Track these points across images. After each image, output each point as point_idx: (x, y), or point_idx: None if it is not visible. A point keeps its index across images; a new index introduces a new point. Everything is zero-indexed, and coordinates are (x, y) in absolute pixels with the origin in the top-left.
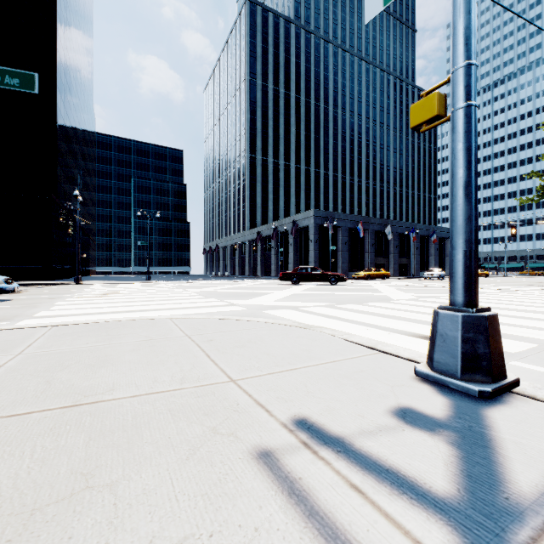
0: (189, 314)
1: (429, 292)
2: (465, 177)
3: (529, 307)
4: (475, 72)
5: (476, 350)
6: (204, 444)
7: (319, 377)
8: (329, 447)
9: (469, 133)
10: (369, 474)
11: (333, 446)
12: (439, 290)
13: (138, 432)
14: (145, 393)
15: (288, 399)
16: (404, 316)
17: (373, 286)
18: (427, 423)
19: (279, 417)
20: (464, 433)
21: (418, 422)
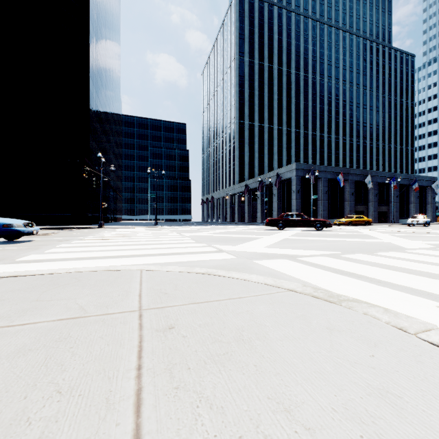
0: (170, 262)
1: (438, 240)
2: None
3: None
4: None
5: None
6: None
7: None
8: None
9: None
10: None
11: None
12: None
13: None
14: None
15: None
16: None
17: (361, 231)
18: None
19: None
20: None
21: None
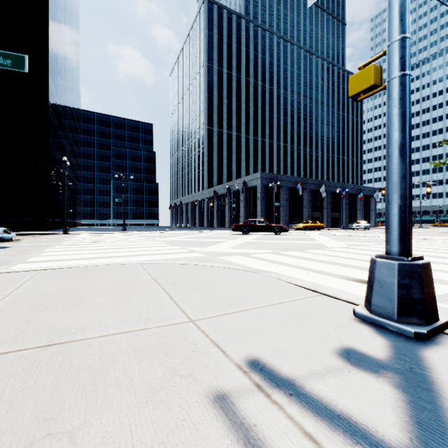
0: (157, 259)
1: (358, 241)
2: (400, 139)
3: (445, 254)
4: (409, 45)
5: (411, 295)
6: (163, 387)
7: (268, 318)
8: (281, 390)
9: (404, 100)
10: (321, 421)
11: (285, 389)
12: (366, 239)
13: (103, 373)
14: (113, 332)
15: (241, 339)
16: (339, 262)
17: (310, 235)
18: (371, 365)
19: (233, 358)
20: (406, 375)
21: (362, 364)
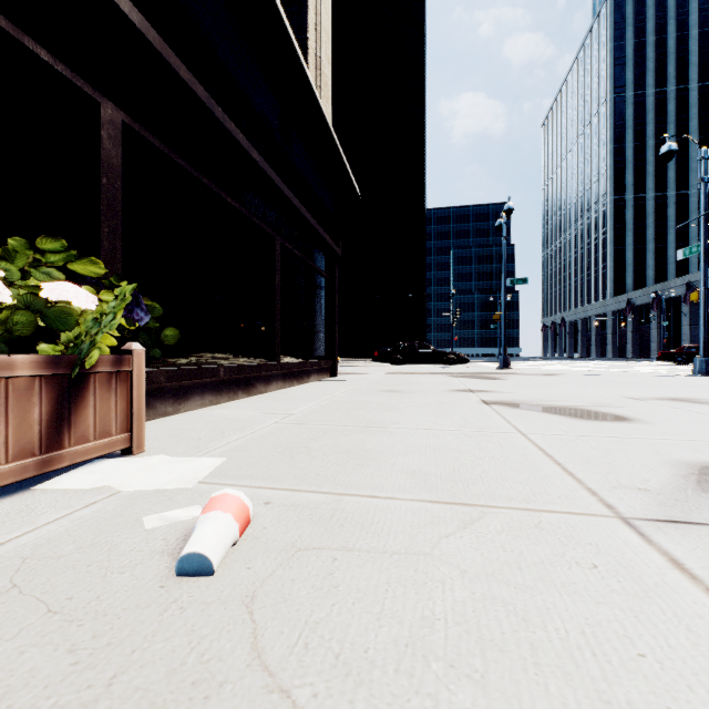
0: None
1: None
2: (702, 320)
3: None
4: (706, 291)
5: (701, 367)
6: None
7: None
8: None
9: (703, 308)
10: None
11: None
12: None
13: None
14: None
15: None
16: None
17: None
18: None
19: None
20: None
21: None
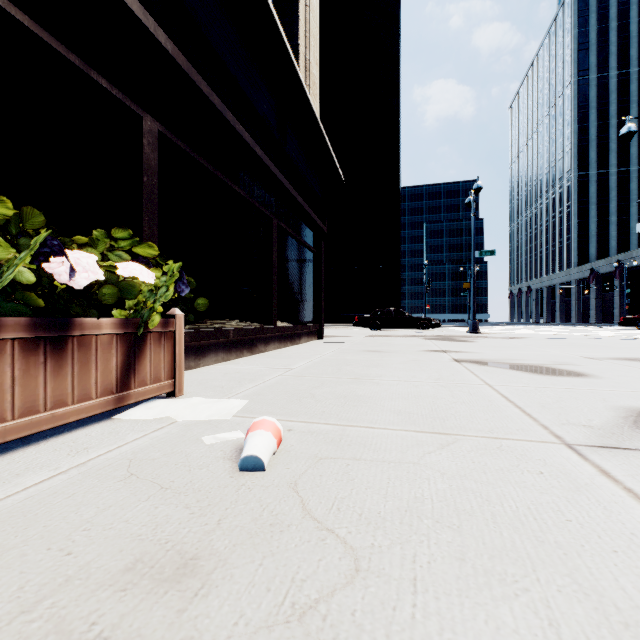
0: None
1: None
2: None
3: None
4: None
5: None
6: None
7: None
8: None
9: None
10: None
11: None
12: None
13: None
14: None
15: None
16: None
17: None
18: None
19: None
20: None
21: None
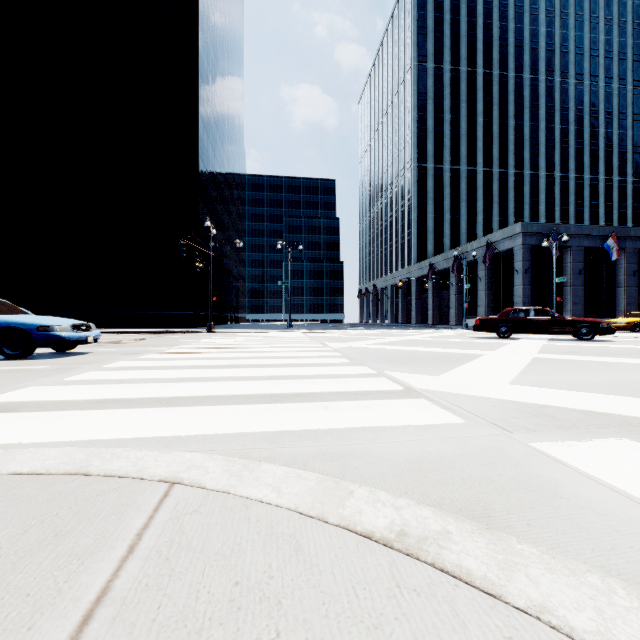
0: (283, 431)
1: None
2: None
3: None
4: None
5: None
6: None
7: None
8: None
9: None
10: None
11: None
12: None
13: None
14: None
15: None
16: None
17: None
18: None
19: None
20: None
21: None
